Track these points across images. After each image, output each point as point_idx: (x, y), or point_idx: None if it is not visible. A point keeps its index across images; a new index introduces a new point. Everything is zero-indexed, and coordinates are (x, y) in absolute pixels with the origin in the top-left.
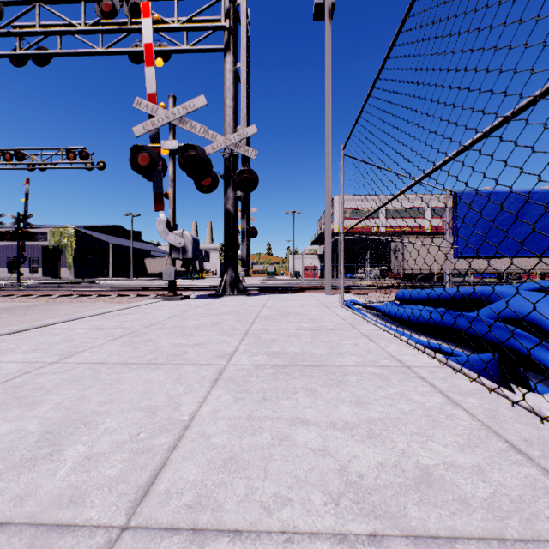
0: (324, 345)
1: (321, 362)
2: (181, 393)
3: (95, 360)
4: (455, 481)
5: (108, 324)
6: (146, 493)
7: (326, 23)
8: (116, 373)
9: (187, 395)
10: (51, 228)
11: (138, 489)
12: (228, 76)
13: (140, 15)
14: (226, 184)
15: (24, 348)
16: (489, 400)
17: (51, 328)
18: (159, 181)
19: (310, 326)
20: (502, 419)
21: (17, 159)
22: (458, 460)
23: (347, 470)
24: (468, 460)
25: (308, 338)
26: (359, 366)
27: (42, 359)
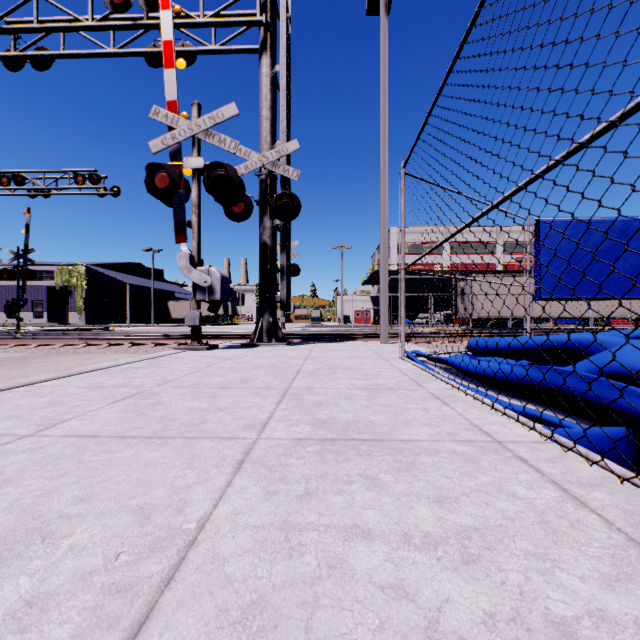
0: (385, 410)
1: (382, 435)
2: (191, 483)
3: (83, 432)
4: None
5: (112, 382)
6: None
7: (382, 18)
8: (106, 452)
9: (198, 487)
10: (57, 266)
11: None
12: (264, 82)
13: (158, 8)
14: (261, 210)
15: None
16: (624, 494)
17: (40, 386)
18: (181, 207)
19: (366, 384)
20: None
21: (16, 183)
22: (610, 607)
23: (439, 629)
24: (626, 607)
25: (363, 400)
26: (434, 441)
27: (13, 431)
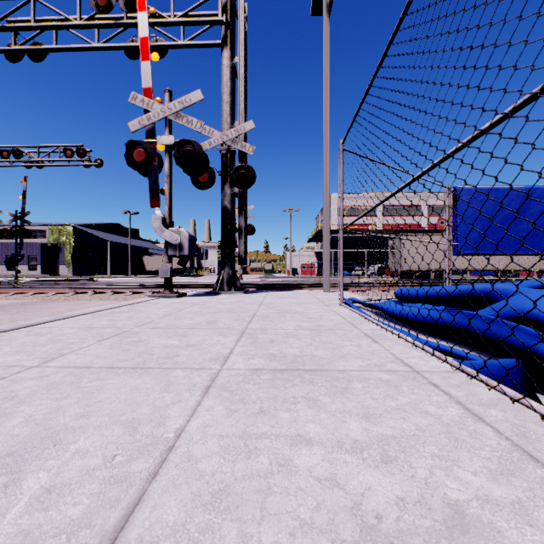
0: (325, 346)
1: (322, 366)
2: (168, 403)
3: (79, 364)
4: (496, 525)
5: (99, 323)
6: (112, 543)
7: (324, 18)
8: (99, 379)
9: (175, 406)
10: (49, 226)
11: (104, 537)
12: (225, 71)
13: (136, 9)
14: (223, 180)
15: (5, 350)
16: (513, 412)
17: (39, 327)
18: (155, 177)
19: (310, 325)
20: (534, 437)
21: (14, 156)
22: (493, 493)
23: (361, 508)
24: (506, 493)
25: (307, 338)
26: (364, 371)
27: (22, 363)
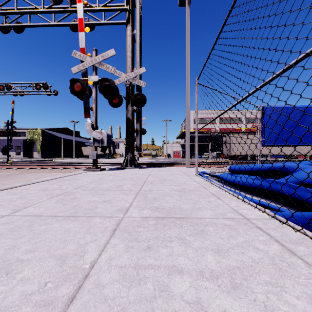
0: (188, 201)
1: (187, 215)
2: (88, 241)
3: (34, 213)
4: None
5: (51, 187)
6: None
7: (186, 7)
8: (45, 224)
9: (92, 244)
10: (27, 129)
11: None
12: (128, 38)
13: (76, 2)
14: (127, 102)
15: None
16: None
17: (15, 189)
18: (87, 100)
19: (178, 188)
20: None
21: (7, 89)
22: None
23: None
24: None
25: (177, 196)
26: (214, 218)
27: None
